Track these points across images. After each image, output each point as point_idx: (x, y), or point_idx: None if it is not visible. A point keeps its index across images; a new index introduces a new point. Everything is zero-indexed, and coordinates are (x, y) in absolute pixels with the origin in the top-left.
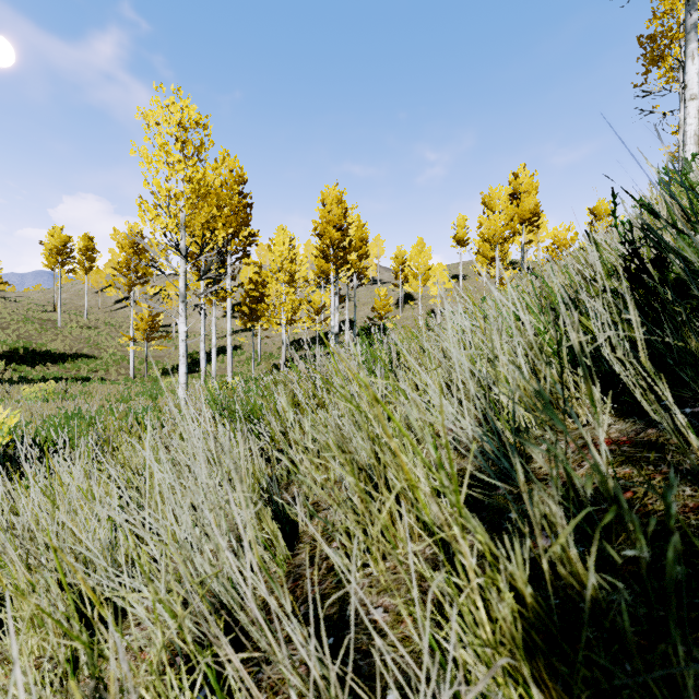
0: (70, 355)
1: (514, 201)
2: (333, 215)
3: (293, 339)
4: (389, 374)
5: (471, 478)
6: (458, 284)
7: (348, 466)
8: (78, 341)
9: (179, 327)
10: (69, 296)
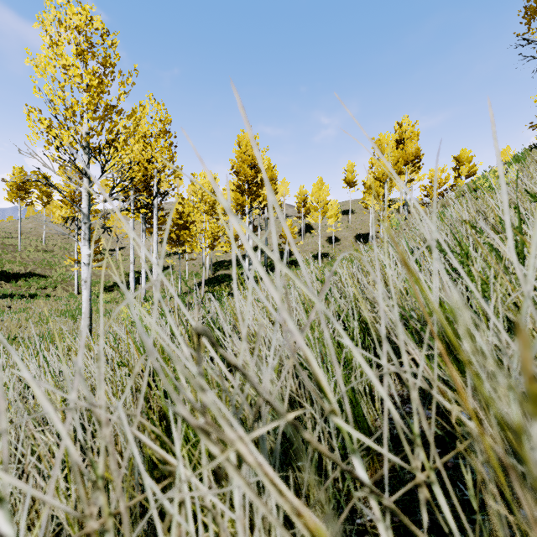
0: (23, 274)
1: (401, 145)
2: (248, 155)
3: (215, 260)
4: None
5: None
6: (347, 217)
7: None
8: (33, 262)
9: (81, 250)
10: (34, 226)
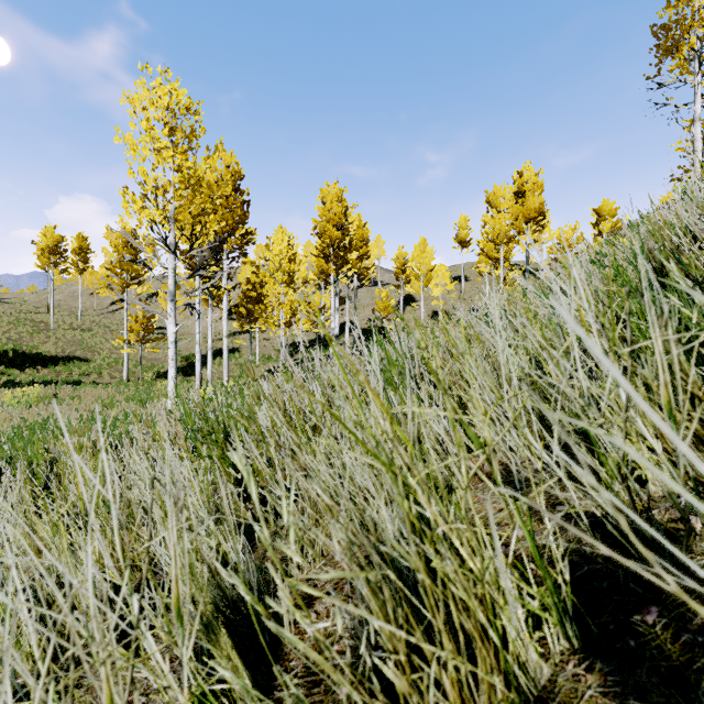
0: (62, 358)
1: (520, 199)
2: (333, 214)
3: (292, 341)
4: (447, 398)
5: (572, 570)
6: (459, 286)
7: (376, 598)
8: (70, 343)
9: (168, 327)
10: (63, 297)
